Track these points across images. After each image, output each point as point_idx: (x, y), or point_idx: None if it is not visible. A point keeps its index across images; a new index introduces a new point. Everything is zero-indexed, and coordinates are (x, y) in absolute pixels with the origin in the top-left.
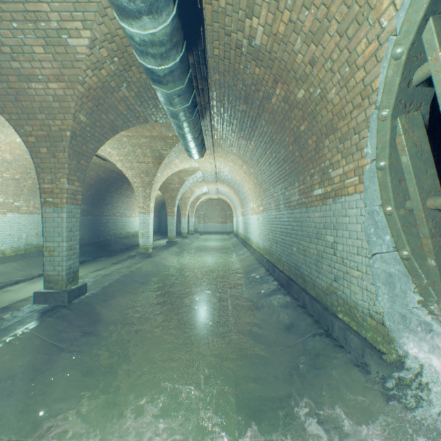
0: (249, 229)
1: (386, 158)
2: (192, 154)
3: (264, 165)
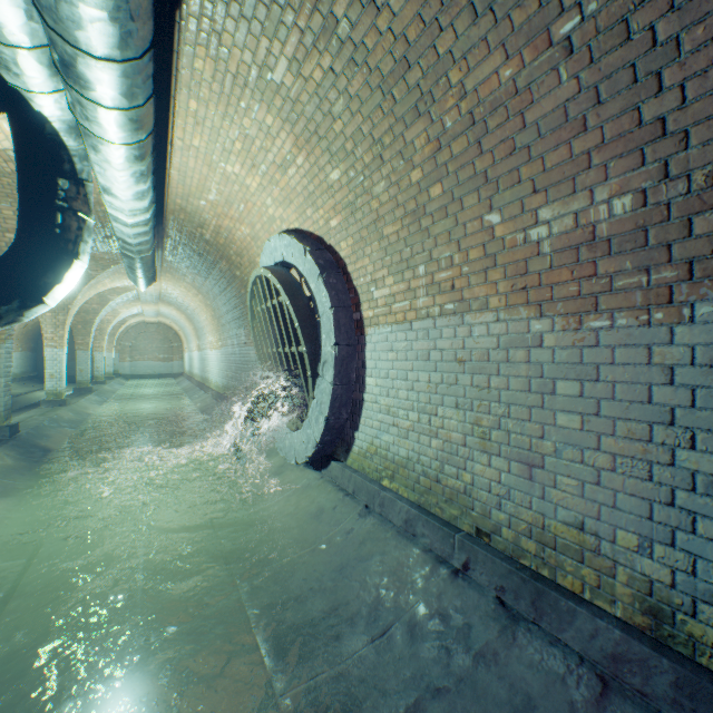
0: (208, 368)
1: (253, 334)
2: (141, 287)
3: (221, 303)
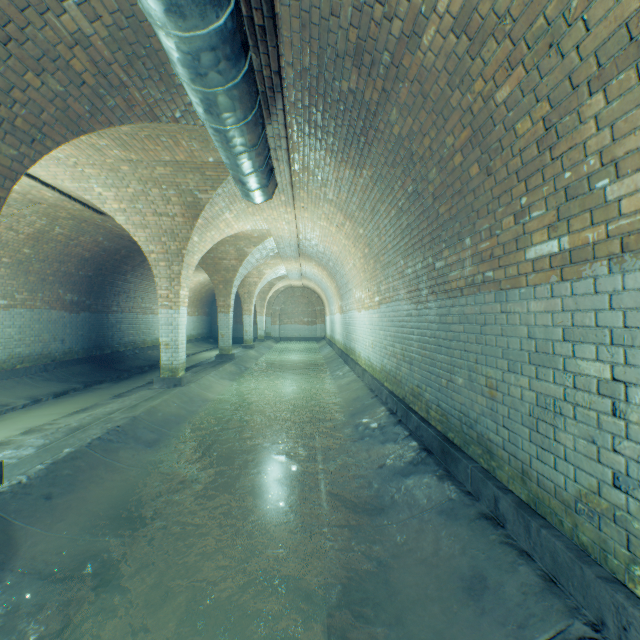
0: (354, 335)
1: None
2: (249, 188)
3: (388, 216)
